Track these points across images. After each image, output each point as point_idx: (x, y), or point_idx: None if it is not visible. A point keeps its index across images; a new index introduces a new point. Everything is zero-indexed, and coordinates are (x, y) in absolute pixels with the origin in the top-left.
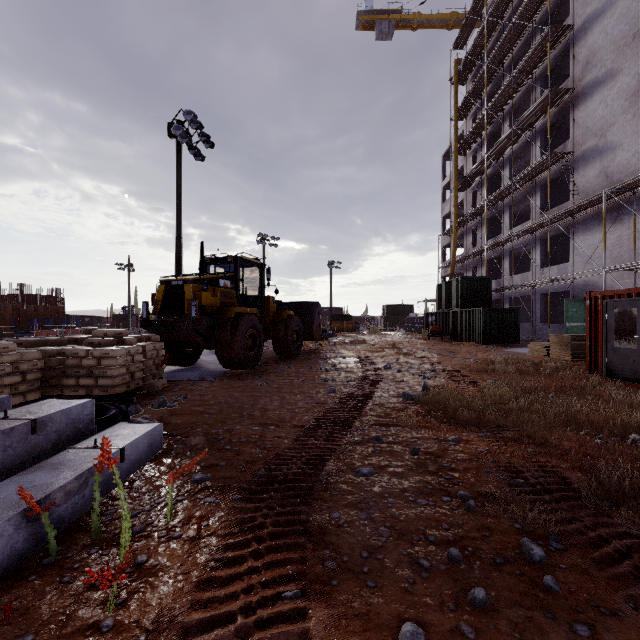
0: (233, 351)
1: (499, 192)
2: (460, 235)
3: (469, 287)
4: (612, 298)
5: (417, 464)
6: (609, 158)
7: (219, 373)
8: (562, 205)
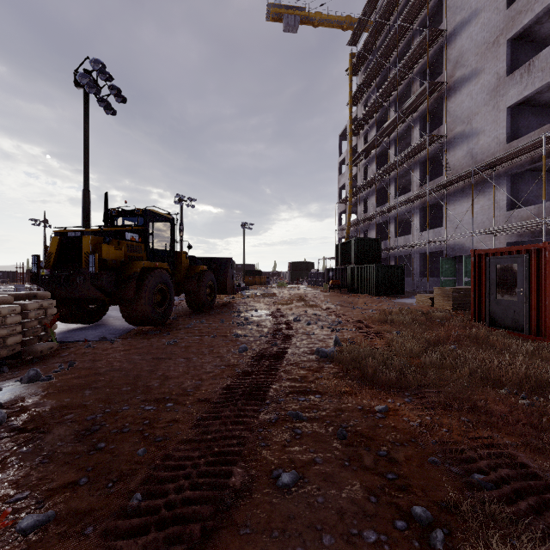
0: (139, 307)
1: (386, 167)
2: (354, 203)
3: (363, 247)
4: (494, 255)
5: (349, 455)
6: (474, 141)
7: (124, 331)
8: (437, 179)
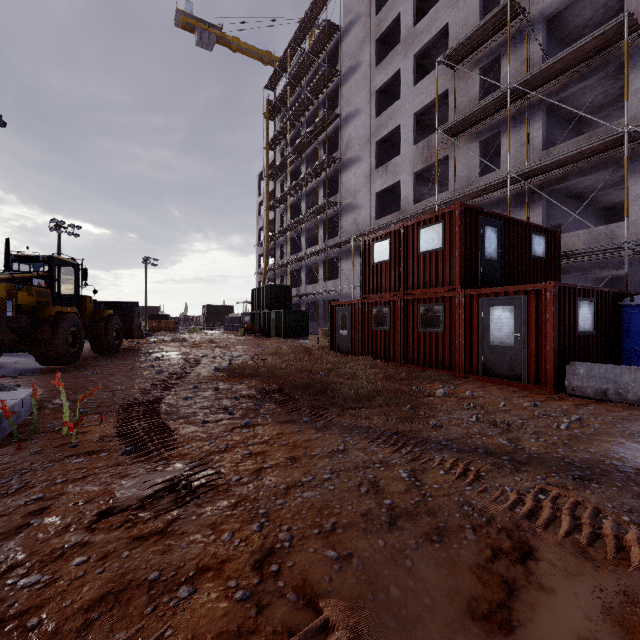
0: (54, 347)
1: (298, 220)
2: (272, 247)
3: (276, 293)
4: (339, 306)
5: (217, 393)
6: (358, 213)
7: (36, 370)
8: (335, 238)
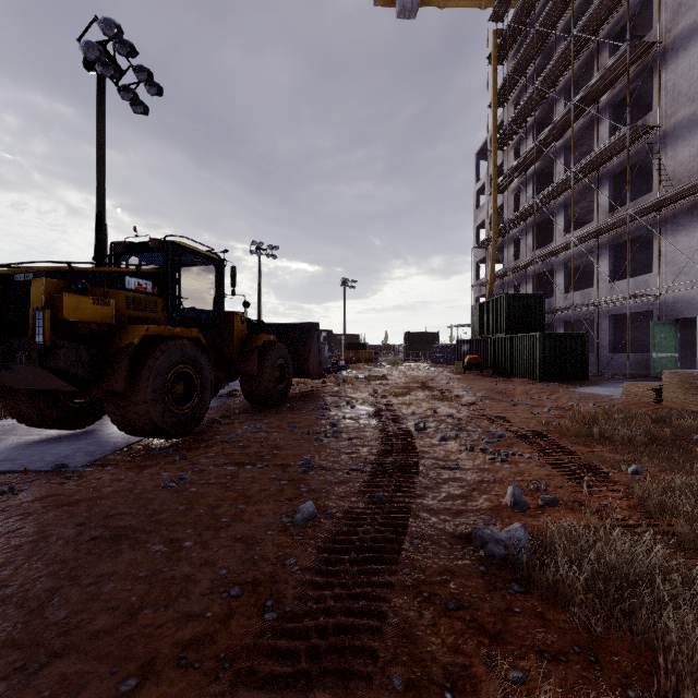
0: (135, 408)
1: (553, 187)
2: (498, 247)
3: (517, 307)
4: None
5: None
6: None
7: (115, 447)
8: (641, 199)
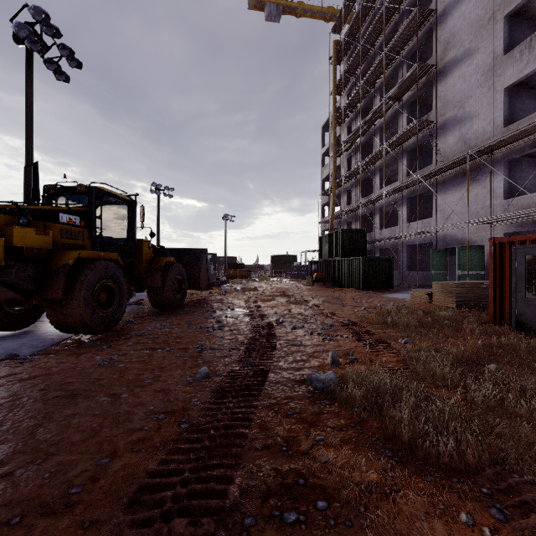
0: (71, 311)
1: (372, 156)
2: (337, 195)
3: (348, 238)
4: (523, 244)
5: None
6: (467, 126)
7: (53, 342)
8: (426, 168)
